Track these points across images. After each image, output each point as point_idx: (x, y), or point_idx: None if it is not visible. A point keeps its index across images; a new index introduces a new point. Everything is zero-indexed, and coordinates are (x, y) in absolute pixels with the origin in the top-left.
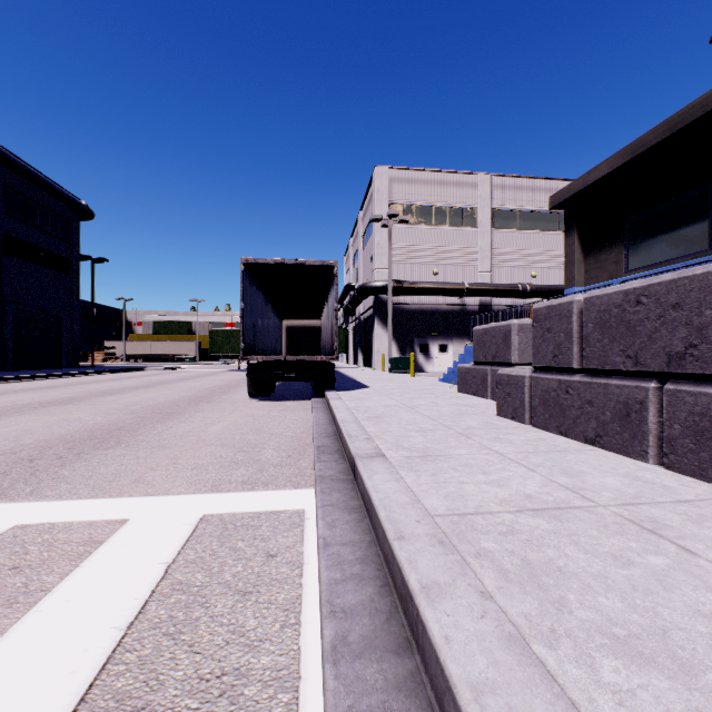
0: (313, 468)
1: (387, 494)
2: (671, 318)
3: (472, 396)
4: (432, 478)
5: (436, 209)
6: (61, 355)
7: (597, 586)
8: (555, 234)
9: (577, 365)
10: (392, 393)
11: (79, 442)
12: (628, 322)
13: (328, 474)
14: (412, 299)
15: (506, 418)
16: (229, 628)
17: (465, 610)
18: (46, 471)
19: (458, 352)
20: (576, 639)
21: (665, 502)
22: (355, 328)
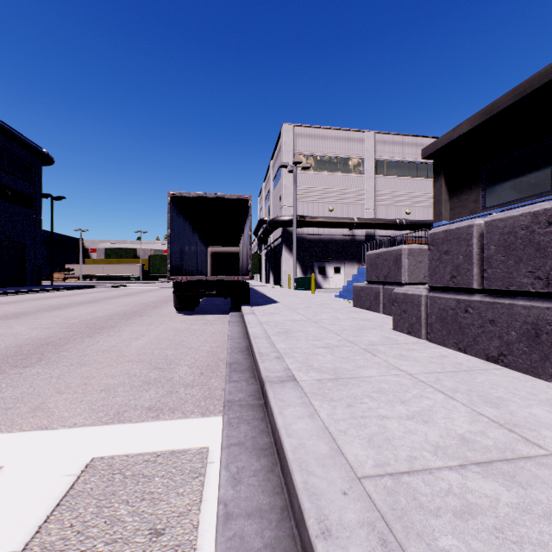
0: (223, 389)
1: (302, 440)
2: None
3: (366, 310)
4: (348, 411)
5: (331, 159)
6: (25, 275)
7: None
8: (425, 180)
9: (477, 285)
10: (298, 308)
11: (2, 359)
12: (537, 243)
13: (238, 398)
14: (312, 231)
15: (402, 333)
16: None
17: None
18: None
19: (349, 273)
20: None
21: None
22: (267, 254)
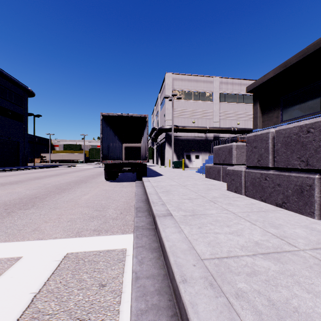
0: (133, 221)
1: (174, 243)
2: None
3: (212, 180)
4: (199, 230)
5: (194, 93)
6: (19, 160)
7: None
8: (248, 104)
9: (271, 165)
10: (174, 178)
11: (12, 205)
12: (302, 142)
13: (141, 225)
14: (183, 134)
15: (232, 192)
16: None
17: None
18: None
19: (204, 158)
20: None
21: None
22: (157, 148)
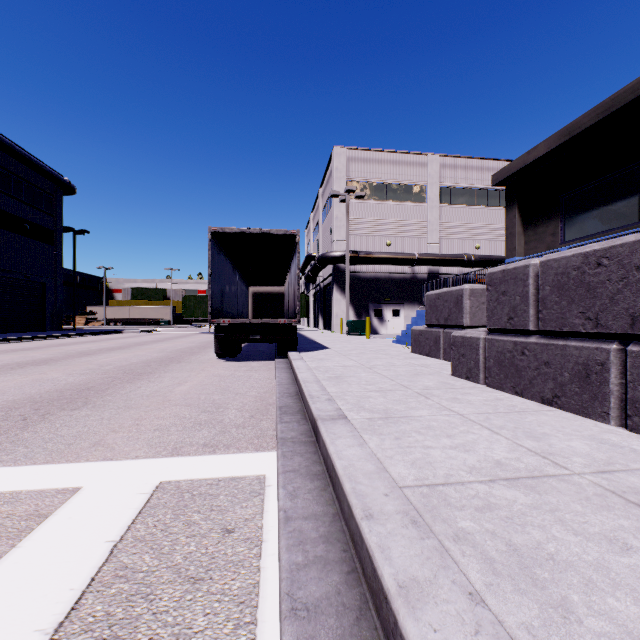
0: (275, 429)
1: (351, 461)
2: (635, 279)
3: (425, 357)
4: (396, 443)
5: (389, 186)
6: (45, 319)
7: (601, 582)
8: (497, 209)
9: (534, 327)
10: (350, 354)
11: (47, 402)
12: (587, 284)
13: (290, 436)
14: (367, 268)
15: (461, 378)
16: (174, 629)
17: (454, 621)
18: (6, 433)
19: (409, 316)
20: None
21: None
22: (315, 295)
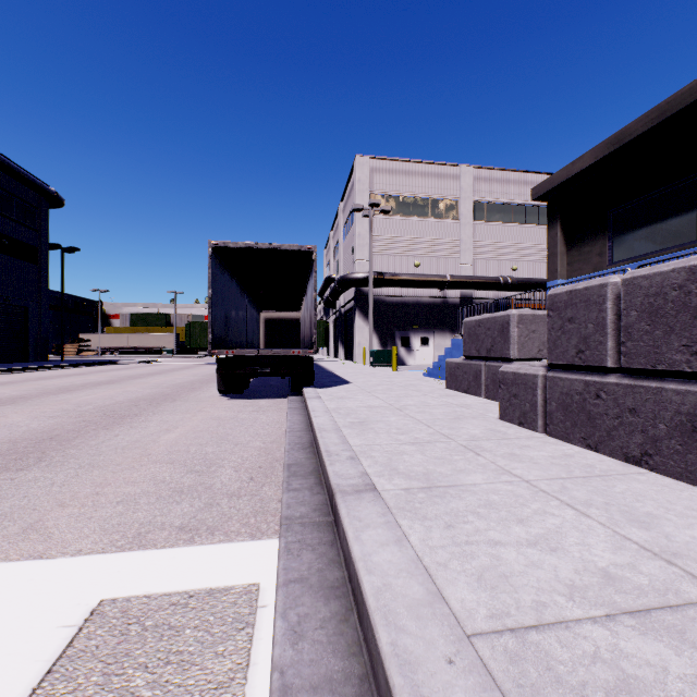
0: (280, 500)
1: (387, 578)
2: None
3: (463, 394)
4: (448, 535)
5: (418, 201)
6: (28, 348)
7: None
8: (535, 227)
9: (613, 363)
10: (375, 390)
11: None
12: (695, 307)
13: (299, 514)
14: (393, 291)
15: (512, 424)
16: None
17: None
18: None
19: (440, 345)
20: None
21: None
22: (335, 321)
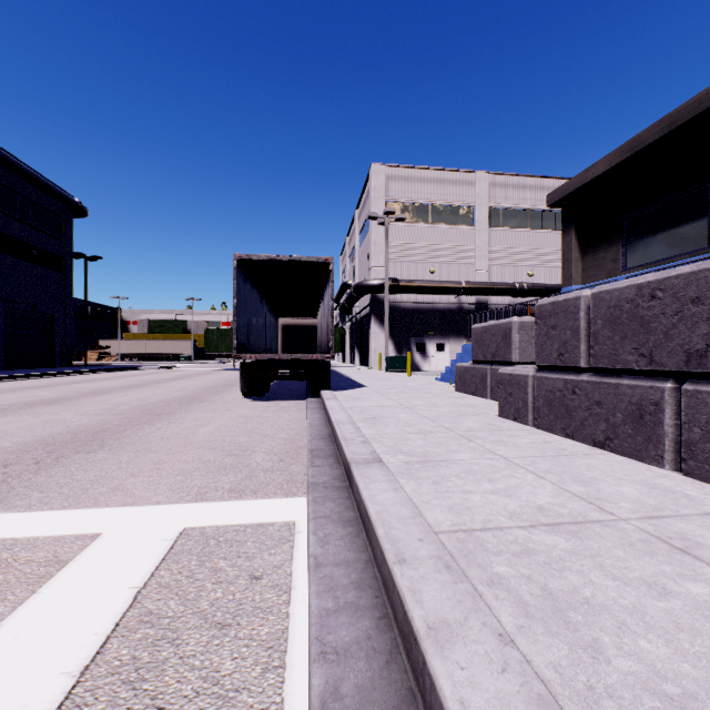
0: (305, 474)
1: (386, 506)
2: (690, 313)
3: (471, 396)
4: (434, 487)
5: (433, 207)
6: (54, 354)
7: (635, 625)
8: (552, 232)
9: (585, 364)
10: (389, 392)
11: (60, 445)
12: (641, 318)
13: (322, 481)
14: (408, 298)
15: (508, 419)
16: (201, 672)
17: (482, 660)
18: (19, 477)
19: (455, 350)
20: (621, 701)
21: (692, 514)
22: (351, 327)
